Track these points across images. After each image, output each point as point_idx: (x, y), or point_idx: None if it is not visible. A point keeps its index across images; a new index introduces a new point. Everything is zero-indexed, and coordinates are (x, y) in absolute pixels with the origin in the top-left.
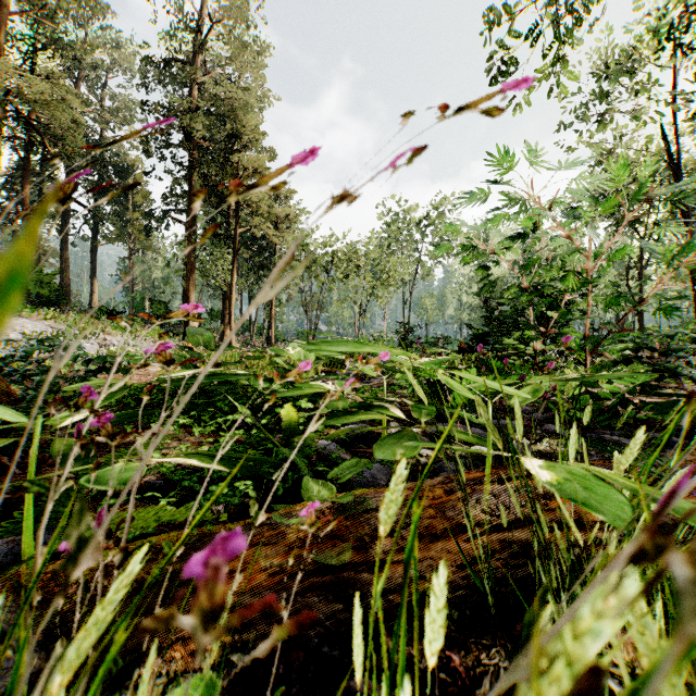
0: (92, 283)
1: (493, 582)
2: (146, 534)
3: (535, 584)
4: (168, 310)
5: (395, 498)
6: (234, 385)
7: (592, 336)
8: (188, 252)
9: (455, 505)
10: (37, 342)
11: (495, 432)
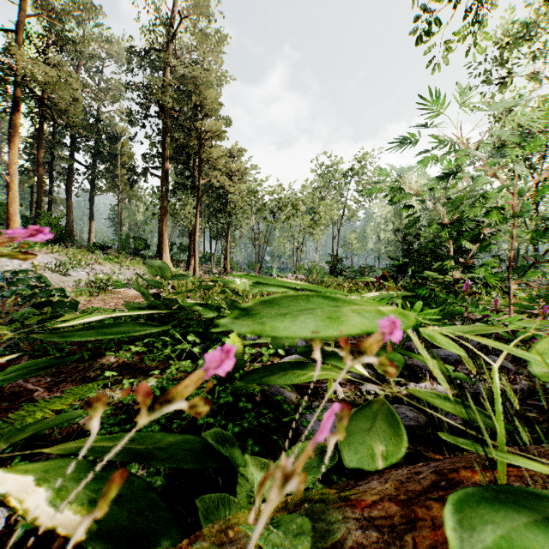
0: (90, 224)
1: None
2: None
3: None
4: (146, 245)
5: None
6: (188, 311)
7: (517, 267)
8: (162, 200)
9: None
10: (12, 273)
11: None
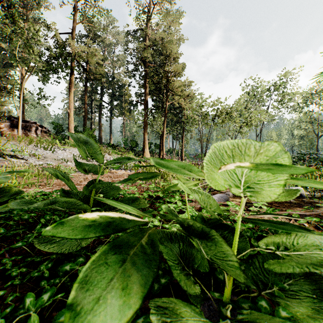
0: (110, 134)
1: None
2: None
3: None
4: (136, 144)
5: None
6: None
7: None
8: (144, 117)
9: None
10: None
11: None
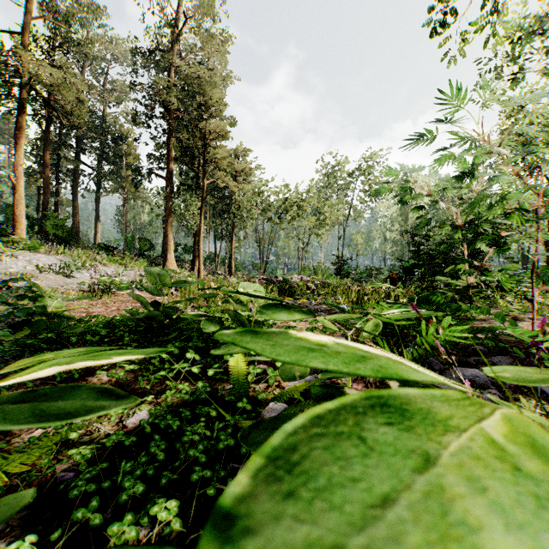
0: (96, 225)
1: None
2: None
3: None
4: (151, 246)
5: None
6: (189, 321)
7: (542, 273)
8: (167, 200)
9: None
10: (2, 282)
11: None
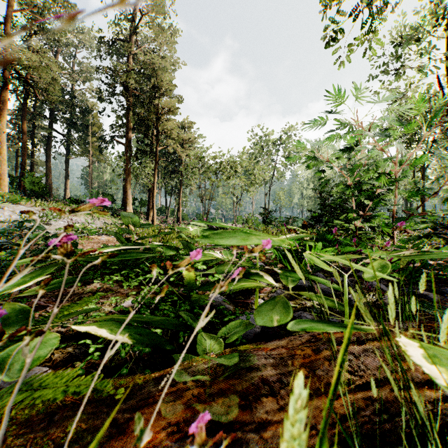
0: (66, 182)
1: (359, 437)
2: (77, 375)
3: (393, 434)
4: (113, 200)
5: (301, 432)
6: (152, 251)
7: (398, 218)
8: (126, 163)
9: (322, 364)
10: (19, 222)
11: (367, 312)
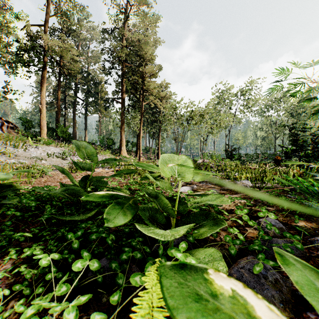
0: (85, 132)
1: None
2: None
3: None
4: (113, 142)
5: None
6: None
7: None
8: (121, 115)
9: None
10: None
11: None
